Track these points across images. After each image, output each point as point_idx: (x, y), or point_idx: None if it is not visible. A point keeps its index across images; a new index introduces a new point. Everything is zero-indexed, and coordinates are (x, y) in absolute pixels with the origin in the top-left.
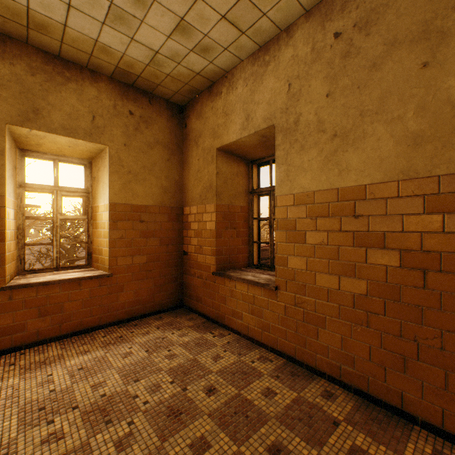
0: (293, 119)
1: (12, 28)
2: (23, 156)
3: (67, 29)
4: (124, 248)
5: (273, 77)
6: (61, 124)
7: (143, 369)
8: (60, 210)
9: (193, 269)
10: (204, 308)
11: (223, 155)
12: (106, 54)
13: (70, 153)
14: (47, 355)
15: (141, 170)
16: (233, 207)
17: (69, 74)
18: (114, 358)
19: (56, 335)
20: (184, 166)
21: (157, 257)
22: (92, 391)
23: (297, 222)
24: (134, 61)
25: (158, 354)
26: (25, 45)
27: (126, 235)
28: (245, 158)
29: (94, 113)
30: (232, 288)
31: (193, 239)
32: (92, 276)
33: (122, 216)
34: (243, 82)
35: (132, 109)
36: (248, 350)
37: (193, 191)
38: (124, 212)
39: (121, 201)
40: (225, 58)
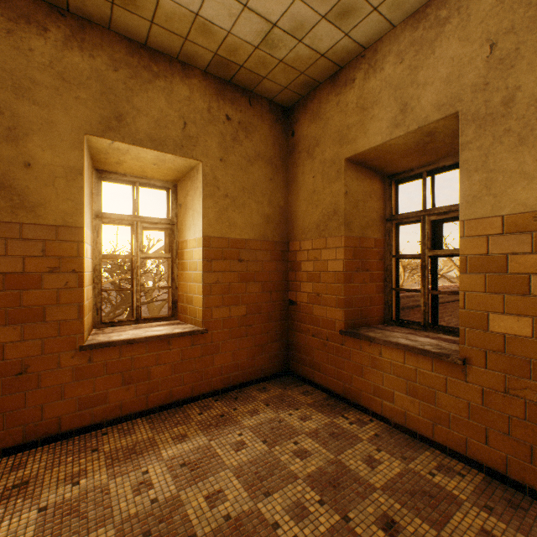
0: (501, 98)
1: (93, 7)
2: (99, 179)
3: (161, 0)
4: (219, 296)
5: (456, 40)
6: (147, 134)
7: (270, 473)
8: (141, 246)
9: (304, 325)
10: (323, 378)
11: (353, 168)
12: (205, 35)
13: (152, 174)
14: (135, 438)
15: (239, 194)
16: (365, 240)
17: (156, 68)
18: (223, 450)
19: (142, 409)
20: (290, 187)
21: (258, 307)
22: (209, 507)
23: (510, 260)
24: (239, 43)
25: (281, 448)
26: (107, 31)
27: (223, 279)
28: (381, 171)
29: (185, 119)
30: (373, 356)
31: (305, 284)
32: (183, 332)
33: (218, 254)
34: (395, 58)
35: (229, 113)
36: (413, 452)
37: (304, 220)
38: (220, 249)
39: (216, 234)
40: (368, 25)
